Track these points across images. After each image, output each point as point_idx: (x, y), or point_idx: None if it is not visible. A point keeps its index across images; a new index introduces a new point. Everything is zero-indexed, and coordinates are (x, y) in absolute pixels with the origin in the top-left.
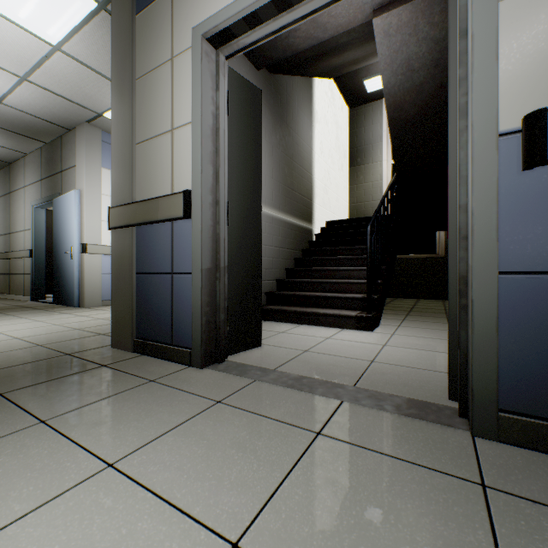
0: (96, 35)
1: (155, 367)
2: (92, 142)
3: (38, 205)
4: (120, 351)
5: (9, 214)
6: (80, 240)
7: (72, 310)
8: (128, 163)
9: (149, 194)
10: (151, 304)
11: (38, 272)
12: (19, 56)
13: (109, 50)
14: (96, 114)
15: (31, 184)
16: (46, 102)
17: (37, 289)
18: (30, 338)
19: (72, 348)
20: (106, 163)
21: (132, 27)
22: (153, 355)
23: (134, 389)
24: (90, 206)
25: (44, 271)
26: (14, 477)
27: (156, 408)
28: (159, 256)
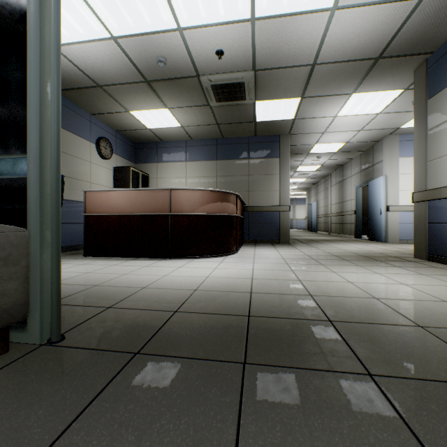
0: (400, 100)
1: (438, 265)
2: (392, 144)
3: (358, 186)
4: (418, 259)
5: (342, 192)
6: (385, 204)
7: (381, 243)
8: (423, 171)
9: (435, 185)
10: (436, 238)
11: (357, 222)
12: (360, 124)
13: (407, 102)
14: (395, 129)
15: (354, 175)
16: (368, 134)
17: (357, 232)
18: (371, 251)
19: (393, 255)
20: (401, 154)
21: (425, 107)
22: (438, 262)
23: (428, 267)
24: (390, 183)
25: (361, 222)
26: (396, 270)
27: (438, 272)
28: (441, 215)
